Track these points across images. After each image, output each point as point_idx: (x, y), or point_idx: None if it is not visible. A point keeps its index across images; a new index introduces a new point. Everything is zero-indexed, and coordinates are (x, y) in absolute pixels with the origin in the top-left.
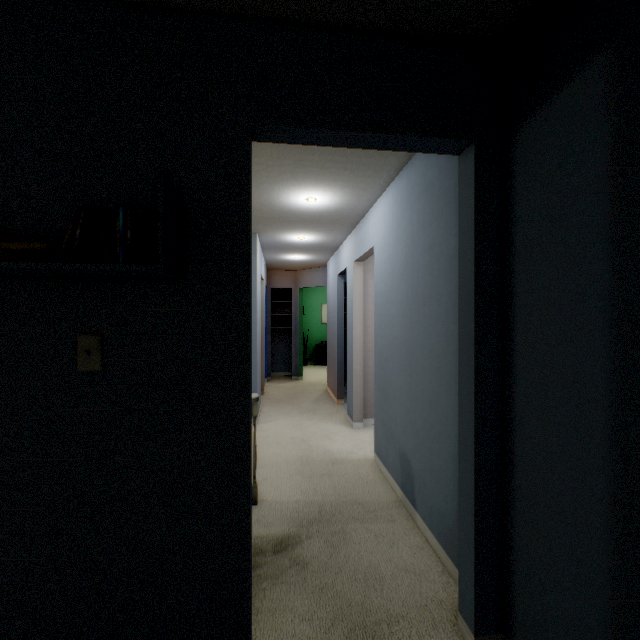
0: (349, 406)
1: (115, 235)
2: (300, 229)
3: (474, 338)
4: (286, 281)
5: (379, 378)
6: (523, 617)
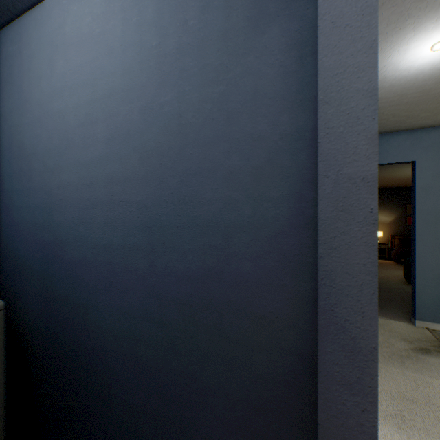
0: None
1: None
2: None
3: None
4: None
5: None
6: None
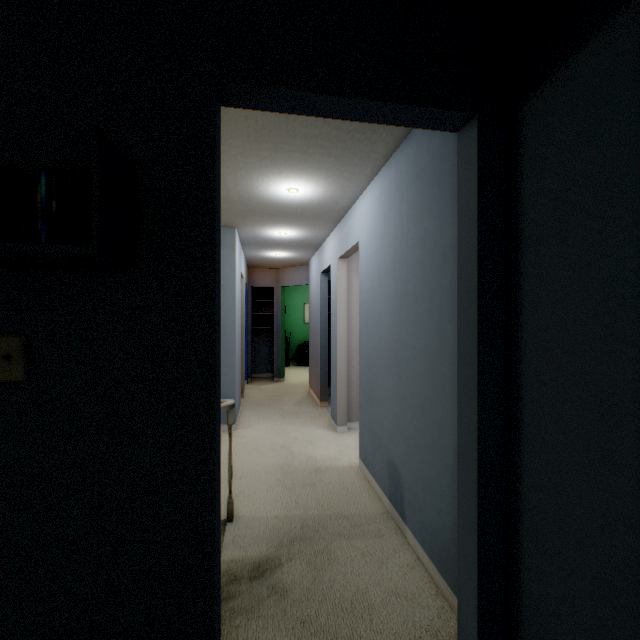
0: (333, 409)
1: (37, 208)
2: (281, 223)
3: (477, 338)
4: (268, 279)
5: (365, 380)
6: None
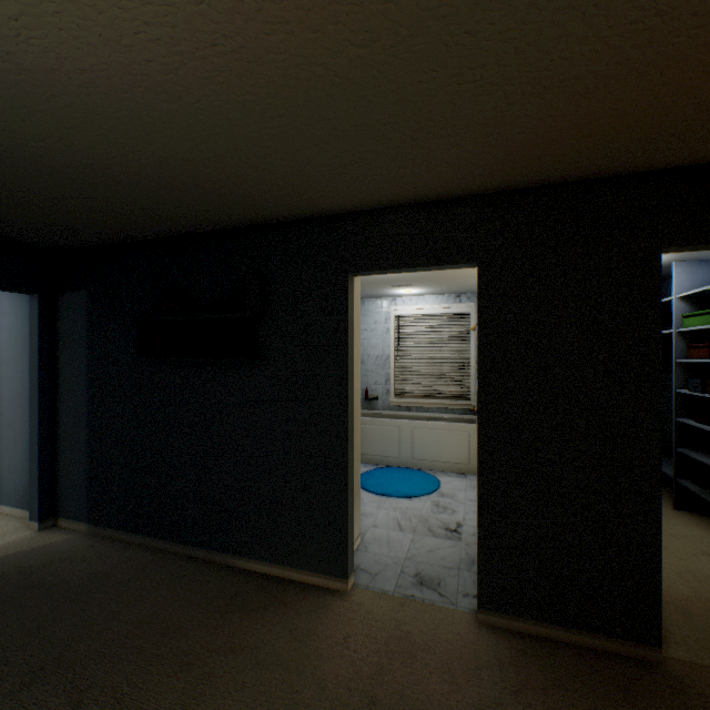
0: None
1: None
2: None
3: (39, 385)
4: None
5: None
6: (63, 499)
